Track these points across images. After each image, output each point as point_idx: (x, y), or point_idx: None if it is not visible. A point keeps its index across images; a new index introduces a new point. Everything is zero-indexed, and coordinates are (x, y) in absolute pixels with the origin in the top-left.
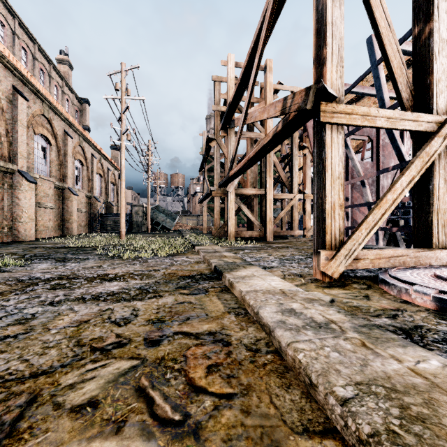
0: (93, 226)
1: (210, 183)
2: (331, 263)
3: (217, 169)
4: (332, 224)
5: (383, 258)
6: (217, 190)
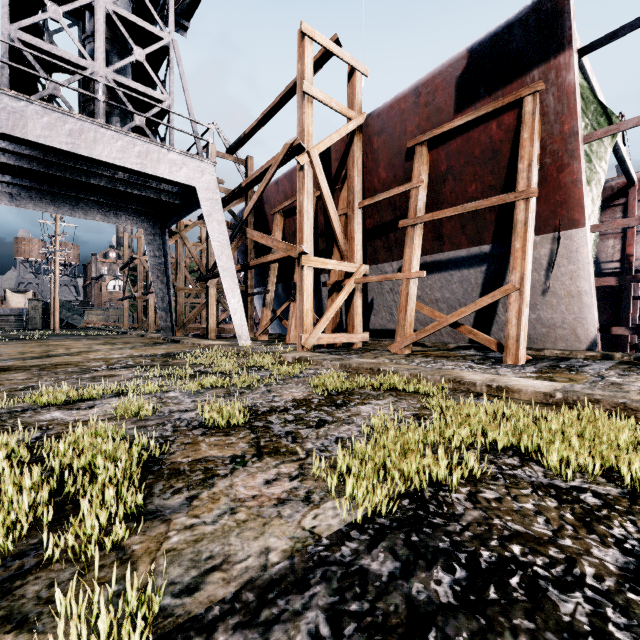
0: None
1: (132, 281)
2: (178, 331)
3: (140, 280)
4: (180, 320)
5: (196, 330)
6: (140, 295)
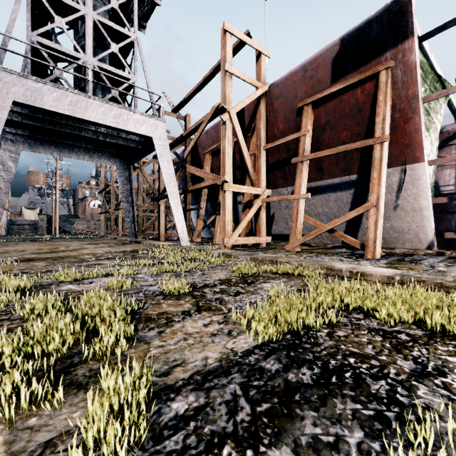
0: (1, 230)
1: (107, 201)
2: (139, 235)
3: (113, 200)
4: (140, 228)
5: (151, 234)
6: (113, 211)
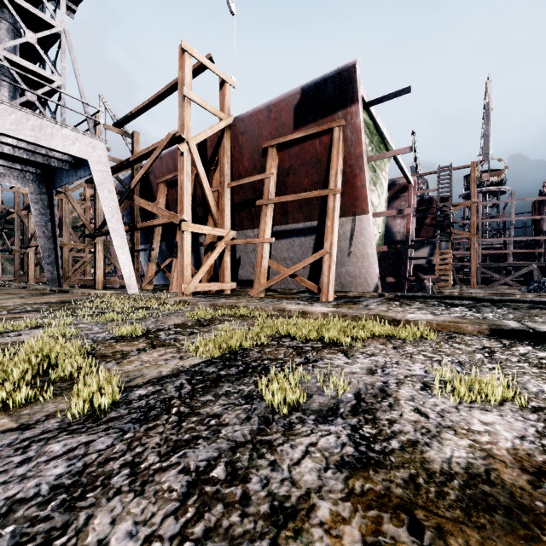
0: None
1: (6, 234)
2: (63, 283)
3: (18, 234)
4: (65, 273)
5: (82, 282)
6: (18, 249)
